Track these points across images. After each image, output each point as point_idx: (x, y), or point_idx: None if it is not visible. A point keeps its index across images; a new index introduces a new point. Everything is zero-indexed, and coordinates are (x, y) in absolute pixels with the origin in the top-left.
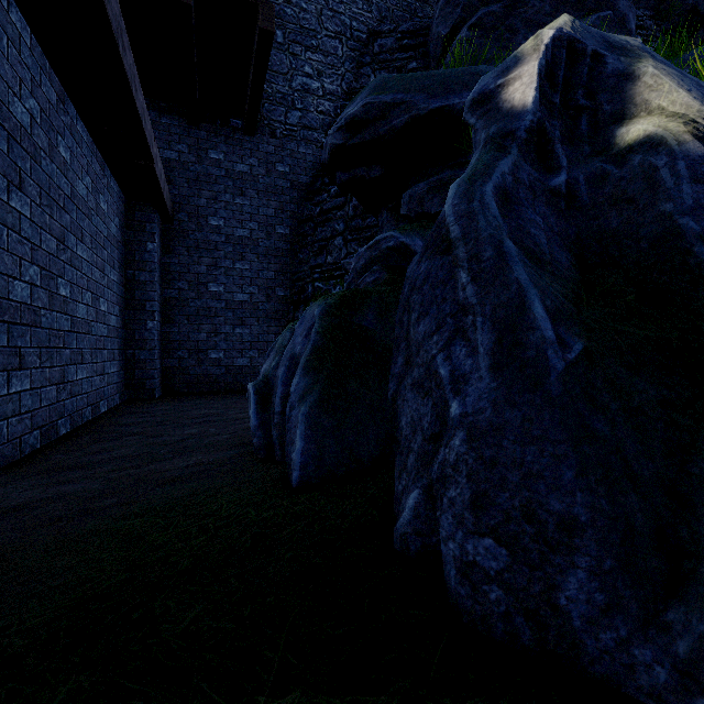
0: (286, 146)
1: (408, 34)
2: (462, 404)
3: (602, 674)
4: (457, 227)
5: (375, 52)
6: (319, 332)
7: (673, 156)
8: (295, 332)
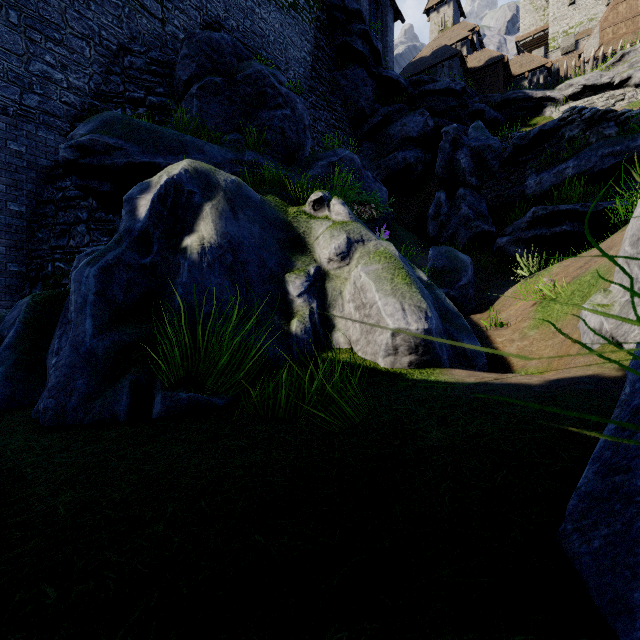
0: (21, 127)
1: (157, 62)
2: (57, 358)
3: (71, 422)
4: (74, 286)
5: (125, 65)
6: (22, 321)
7: (186, 260)
8: (6, 319)
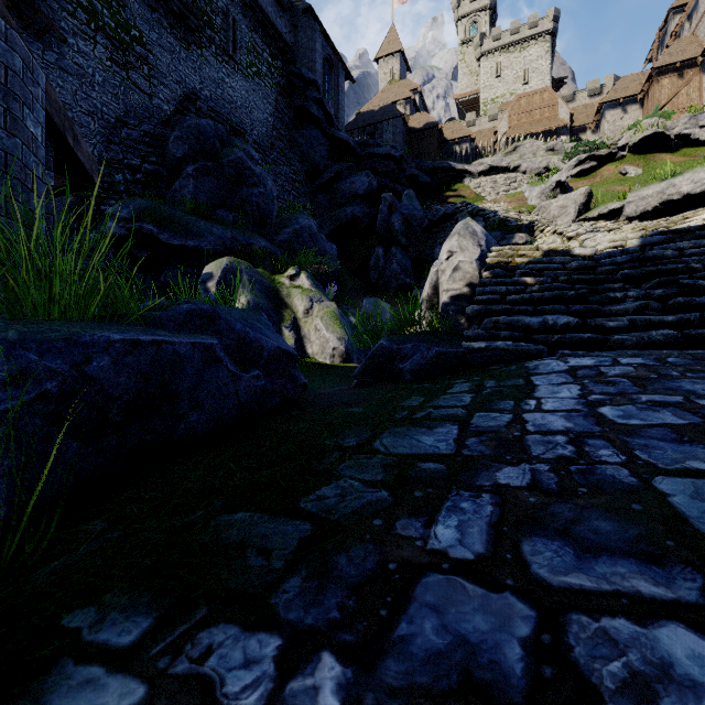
0: None
1: (150, 135)
2: None
3: None
4: None
5: (123, 136)
6: None
7: None
8: None
